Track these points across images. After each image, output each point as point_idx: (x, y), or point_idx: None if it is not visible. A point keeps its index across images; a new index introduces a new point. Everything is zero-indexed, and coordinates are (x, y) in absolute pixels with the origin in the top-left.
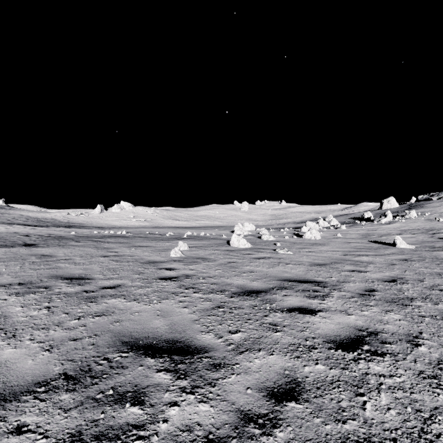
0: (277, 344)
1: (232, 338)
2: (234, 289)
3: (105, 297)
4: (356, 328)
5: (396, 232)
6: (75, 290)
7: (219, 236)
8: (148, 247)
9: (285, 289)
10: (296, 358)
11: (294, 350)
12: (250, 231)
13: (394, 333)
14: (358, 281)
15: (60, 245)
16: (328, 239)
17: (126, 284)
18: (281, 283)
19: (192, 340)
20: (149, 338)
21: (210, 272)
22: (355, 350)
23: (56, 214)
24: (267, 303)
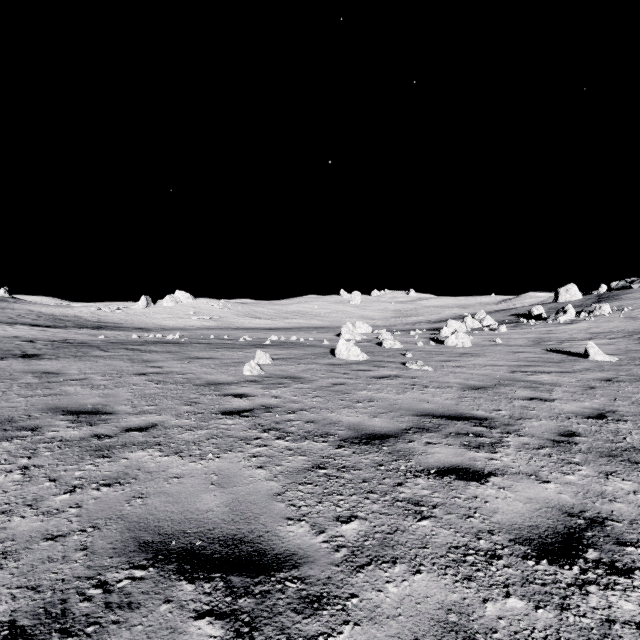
0: (427, 547)
1: (343, 534)
2: (343, 432)
3: (127, 448)
4: (563, 510)
5: (585, 337)
6: (80, 434)
7: (319, 342)
8: (210, 359)
9: (427, 432)
10: (466, 582)
11: (459, 561)
12: (364, 334)
13: (634, 521)
14: (543, 417)
15: (77, 356)
16: (483, 347)
17: (166, 423)
18: (419, 420)
19: (270, 539)
20: (191, 533)
21: (304, 401)
22: (573, 561)
23: (81, 309)
24: (400, 459)
